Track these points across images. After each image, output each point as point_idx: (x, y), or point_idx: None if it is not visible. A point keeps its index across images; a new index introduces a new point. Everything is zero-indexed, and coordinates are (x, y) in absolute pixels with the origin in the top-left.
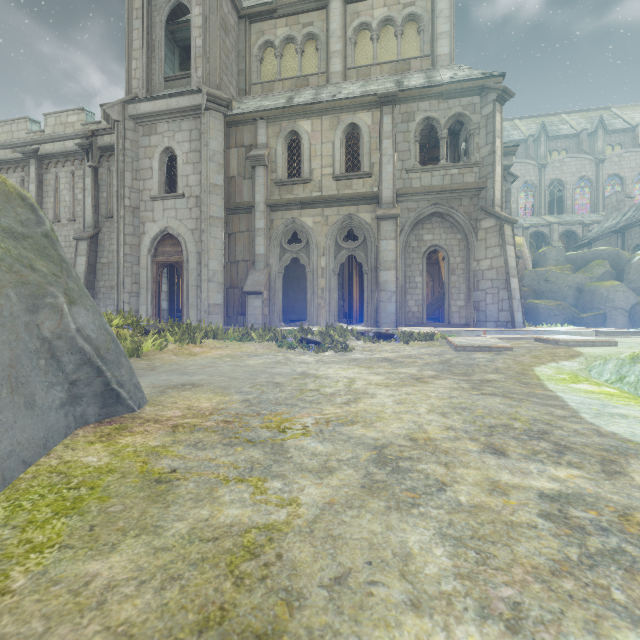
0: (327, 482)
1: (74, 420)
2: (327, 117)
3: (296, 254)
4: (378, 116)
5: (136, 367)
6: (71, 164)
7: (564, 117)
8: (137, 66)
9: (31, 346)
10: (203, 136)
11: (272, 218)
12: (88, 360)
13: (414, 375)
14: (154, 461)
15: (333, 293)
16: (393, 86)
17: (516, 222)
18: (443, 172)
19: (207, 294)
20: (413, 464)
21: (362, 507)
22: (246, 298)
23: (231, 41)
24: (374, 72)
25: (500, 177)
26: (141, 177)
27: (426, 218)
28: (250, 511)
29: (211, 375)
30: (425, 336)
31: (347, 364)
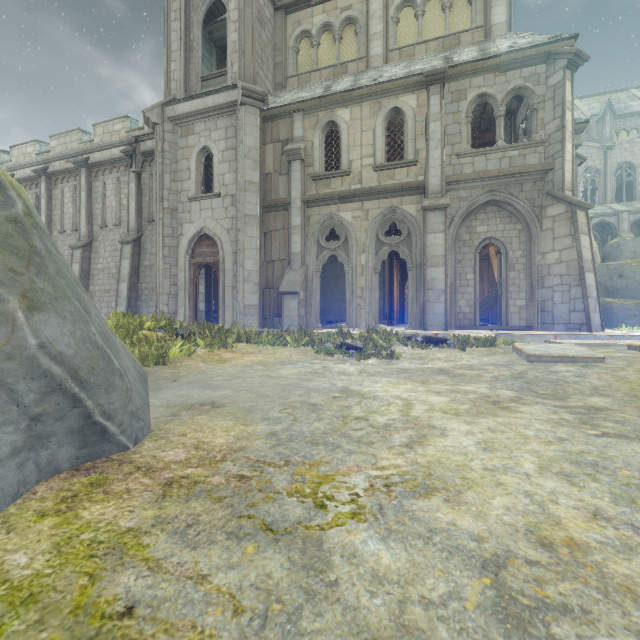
0: None
1: (37, 469)
2: (367, 103)
3: (334, 252)
4: (424, 97)
5: (159, 376)
6: (117, 171)
7: (634, 92)
8: (175, 68)
9: None
10: (238, 132)
11: (309, 214)
12: (58, 386)
13: (487, 396)
14: (108, 575)
15: (374, 293)
16: (441, 63)
17: (591, 207)
18: (500, 154)
19: (242, 295)
20: (582, 634)
21: None
22: (282, 299)
23: (267, 34)
24: (419, 51)
25: (571, 156)
26: (179, 178)
27: (479, 207)
28: None
29: (237, 390)
30: (485, 342)
31: (396, 377)
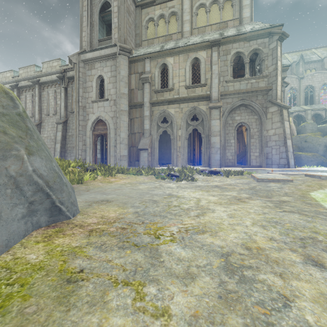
0: (191, 290)
1: (32, 225)
2: (182, 55)
3: (165, 128)
4: (210, 53)
5: (79, 189)
6: (54, 86)
7: (313, 51)
8: (85, 35)
9: (1, 181)
10: (117, 68)
11: (153, 110)
12: (41, 189)
13: (236, 197)
14: (71, 260)
15: (185, 149)
16: (218, 36)
17: (290, 108)
18: (246, 81)
19: (119, 150)
20: (254, 273)
21: (223, 324)
22: (139, 152)
23: (132, 19)
24: (207, 30)
25: (280, 83)
26: (87, 91)
27: (237, 107)
28: (130, 321)
29: (118, 195)
30: (238, 173)
31: (194, 189)
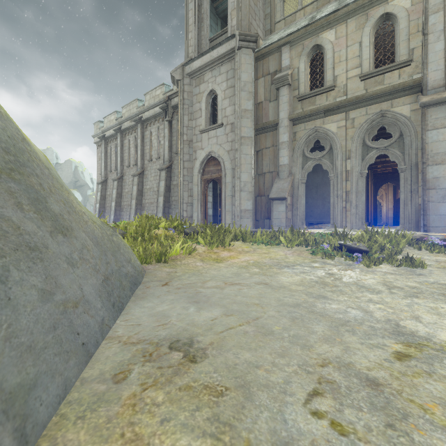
0: None
1: None
2: (353, 19)
3: (318, 161)
4: None
5: (154, 276)
6: (157, 122)
7: None
8: (191, 37)
9: None
10: (236, 72)
11: (295, 131)
12: None
13: None
14: None
15: (360, 196)
16: None
17: None
18: None
19: (239, 202)
20: None
21: None
22: (271, 204)
23: None
24: None
25: None
26: (194, 118)
27: None
28: None
29: (228, 310)
30: None
31: None
